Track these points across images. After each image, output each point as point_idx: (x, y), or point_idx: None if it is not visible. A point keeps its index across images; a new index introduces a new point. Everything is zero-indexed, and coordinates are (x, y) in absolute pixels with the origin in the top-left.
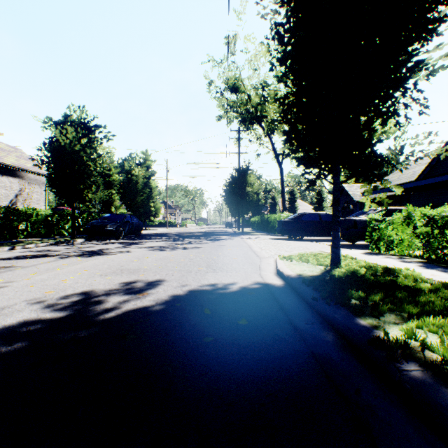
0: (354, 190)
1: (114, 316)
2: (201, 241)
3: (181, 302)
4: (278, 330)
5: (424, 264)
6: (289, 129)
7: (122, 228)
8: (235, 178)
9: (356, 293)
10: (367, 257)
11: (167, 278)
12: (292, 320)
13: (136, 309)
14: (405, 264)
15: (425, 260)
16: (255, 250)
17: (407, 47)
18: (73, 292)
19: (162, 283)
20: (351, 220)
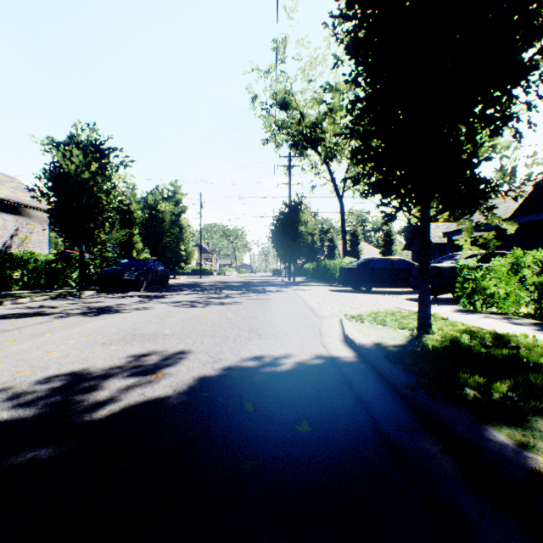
0: (432, 230)
1: (106, 417)
2: (243, 294)
3: (211, 390)
4: (361, 445)
5: (542, 328)
6: (359, 146)
7: (143, 277)
8: (285, 215)
9: (470, 378)
10: (462, 317)
11: (194, 349)
12: (380, 424)
13: (142, 402)
14: (516, 327)
15: (541, 321)
16: (312, 306)
17: (536, 21)
18: (56, 371)
19: (187, 356)
20: (434, 267)
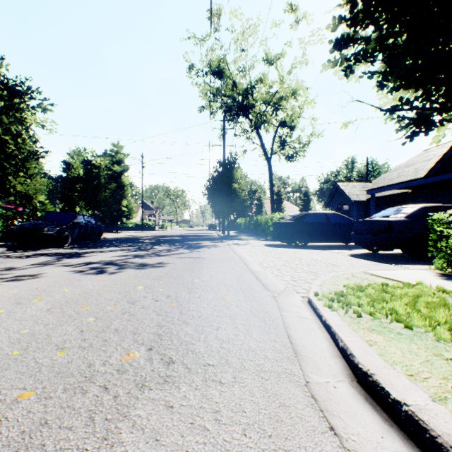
0: (350, 189)
1: None
2: (174, 251)
3: None
4: None
5: None
6: (351, 8)
7: (68, 232)
8: (220, 173)
9: None
10: None
11: None
12: None
13: None
14: None
15: None
16: (255, 269)
17: None
18: None
19: None
20: (383, 221)
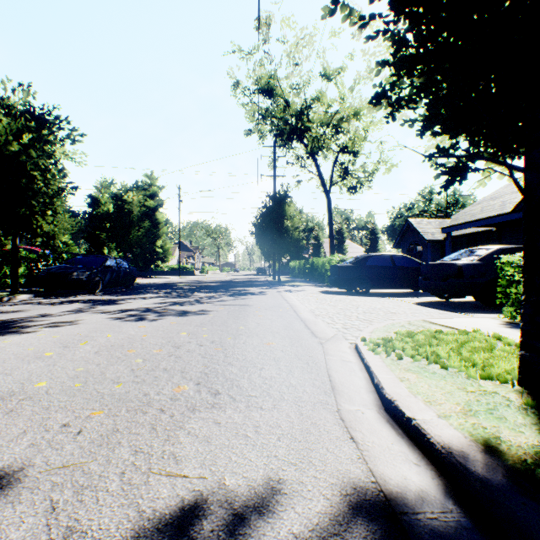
0: (424, 227)
1: None
2: (218, 298)
3: None
4: None
5: None
6: (393, 55)
7: (99, 277)
8: (269, 208)
9: None
10: None
11: (36, 465)
12: None
13: None
14: None
15: None
16: (305, 317)
17: None
18: None
19: None
20: (453, 264)
